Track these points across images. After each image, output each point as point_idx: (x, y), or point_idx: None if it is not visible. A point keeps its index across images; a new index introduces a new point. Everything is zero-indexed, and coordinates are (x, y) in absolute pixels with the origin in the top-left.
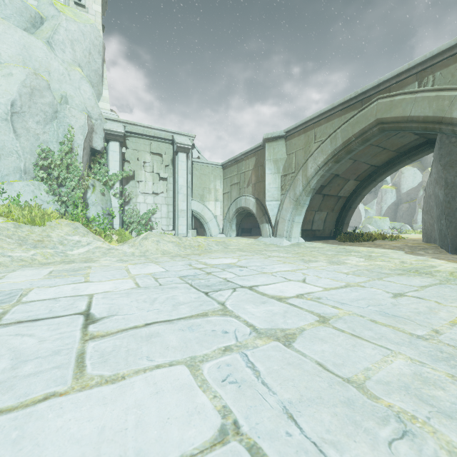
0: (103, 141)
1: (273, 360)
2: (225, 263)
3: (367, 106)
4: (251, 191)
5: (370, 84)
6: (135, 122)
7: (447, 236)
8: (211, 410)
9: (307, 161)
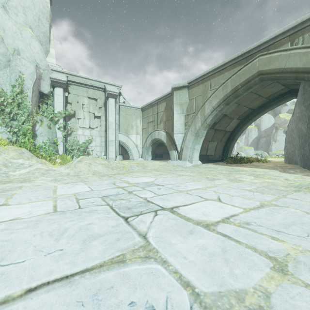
0: (49, 87)
1: None
2: (144, 181)
3: (251, 61)
4: (163, 126)
5: (253, 45)
6: (75, 74)
7: None
8: None
9: (204, 103)
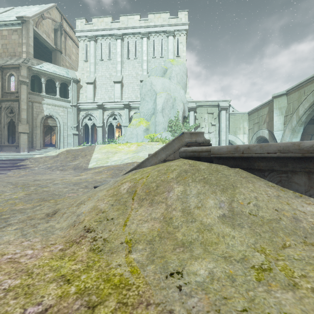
0: (187, 112)
1: None
2: None
3: None
4: (266, 126)
5: None
6: (200, 100)
7: None
8: None
9: (299, 106)
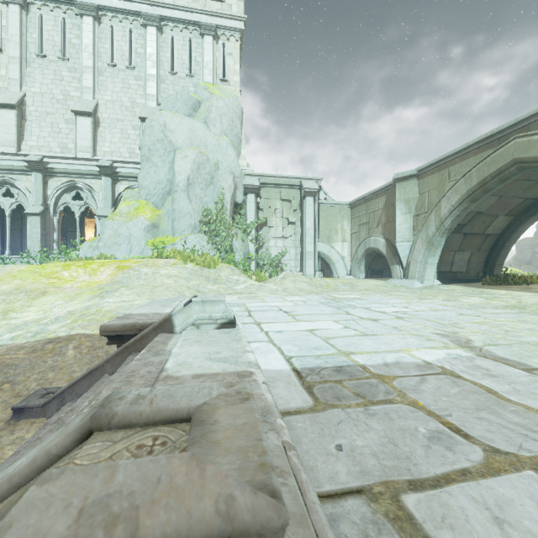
0: (242, 195)
1: (365, 322)
2: (350, 297)
3: (503, 145)
4: (381, 231)
5: (506, 123)
6: (267, 174)
7: None
8: (342, 326)
9: (440, 200)
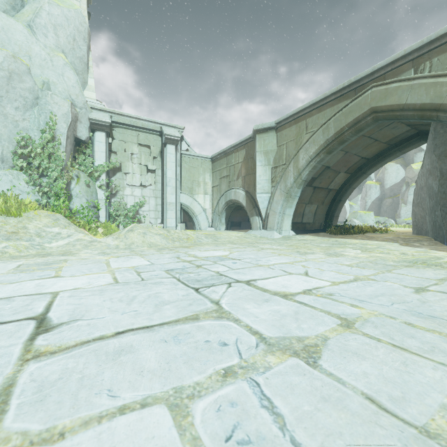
0: (88, 131)
1: (298, 392)
2: (216, 255)
3: (361, 94)
4: (241, 183)
5: (364, 72)
6: (122, 112)
7: (442, 228)
8: None
9: (298, 152)
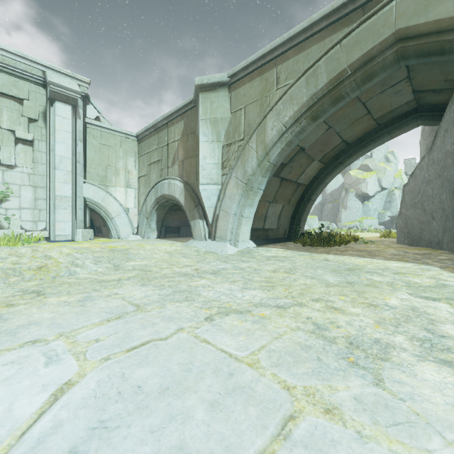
0: None
1: None
2: None
3: (376, 10)
4: (178, 171)
5: None
6: None
7: None
8: None
9: (265, 118)
